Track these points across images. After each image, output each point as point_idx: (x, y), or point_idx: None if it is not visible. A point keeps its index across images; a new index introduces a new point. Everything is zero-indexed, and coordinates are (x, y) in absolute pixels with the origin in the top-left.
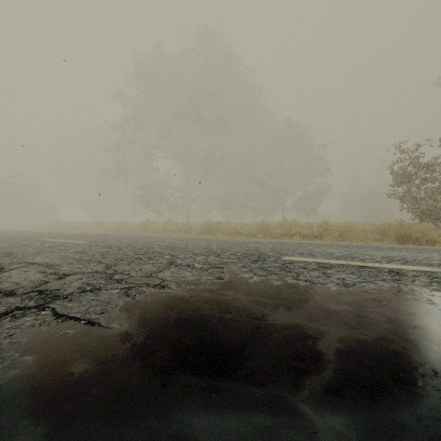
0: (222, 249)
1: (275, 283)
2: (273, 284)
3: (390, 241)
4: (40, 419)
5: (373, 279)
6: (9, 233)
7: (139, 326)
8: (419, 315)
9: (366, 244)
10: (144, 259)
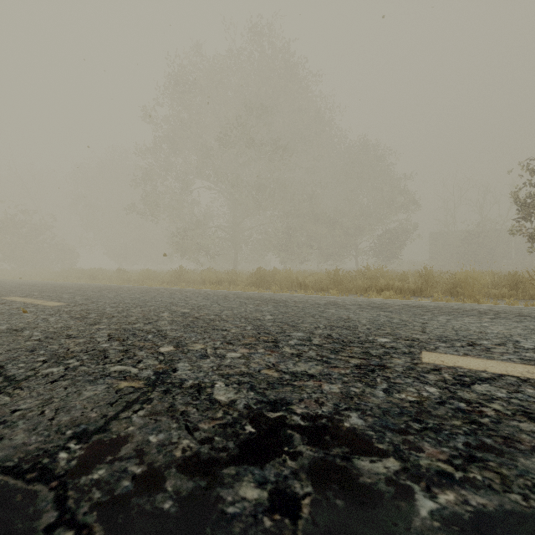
0: (281, 323)
1: None
2: None
3: (525, 299)
4: None
5: None
6: None
7: None
8: None
9: (522, 309)
10: (110, 357)
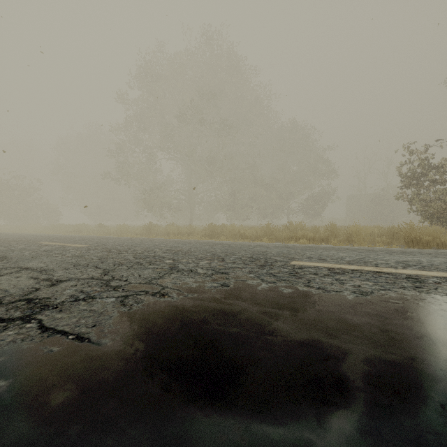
0: (226, 253)
1: (285, 291)
2: (284, 292)
3: (399, 244)
4: None
5: (392, 286)
6: (7, 236)
7: (134, 343)
8: None
9: (376, 248)
10: (144, 264)
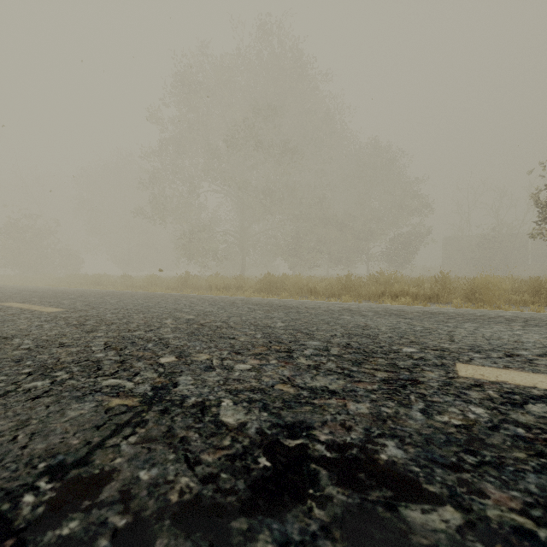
0: (294, 330)
1: None
2: None
3: None
4: None
5: None
6: None
7: None
8: None
9: None
10: (103, 369)
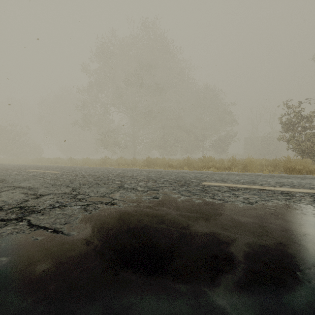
0: (158, 177)
1: (197, 201)
2: (196, 202)
3: (280, 172)
4: (5, 311)
5: (270, 198)
6: (5, 166)
7: (92, 234)
8: (307, 226)
9: (263, 174)
10: (100, 184)
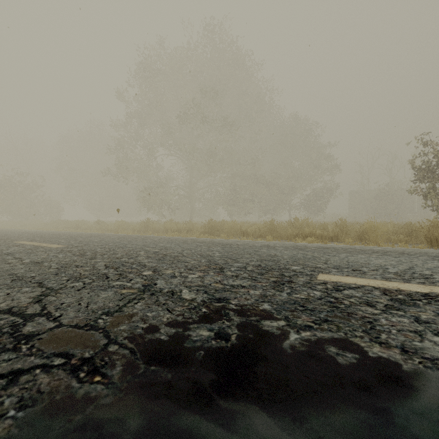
0: (226, 258)
1: (342, 359)
2: (342, 366)
3: (417, 243)
4: None
5: None
6: None
7: None
8: None
9: (406, 250)
10: (111, 278)
